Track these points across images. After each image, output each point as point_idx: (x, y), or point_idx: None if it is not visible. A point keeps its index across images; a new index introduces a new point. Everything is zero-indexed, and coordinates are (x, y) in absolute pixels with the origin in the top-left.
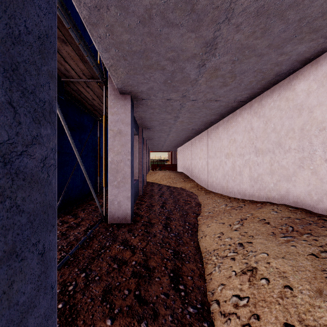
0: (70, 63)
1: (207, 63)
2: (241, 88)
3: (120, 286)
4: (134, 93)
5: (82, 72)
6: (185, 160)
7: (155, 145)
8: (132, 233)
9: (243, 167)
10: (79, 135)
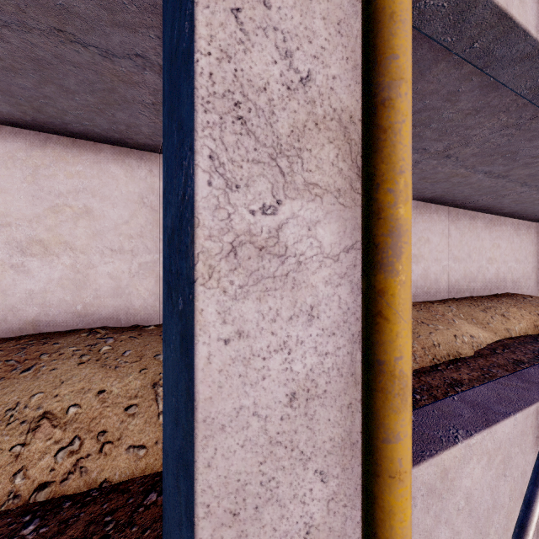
0: None
1: None
2: None
3: None
4: None
5: None
6: None
7: None
8: None
9: None
10: None
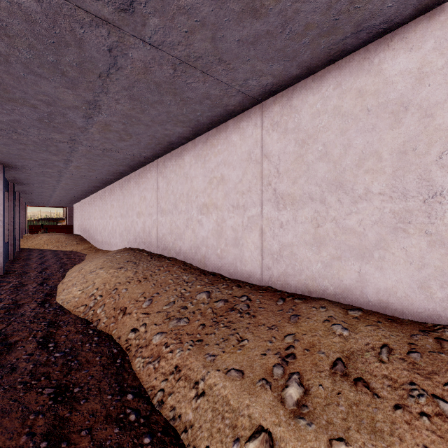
0: None
1: (70, 164)
2: (105, 174)
3: (3, 290)
4: (7, 164)
5: None
6: (82, 220)
7: (36, 199)
8: (6, 278)
9: (117, 227)
10: None
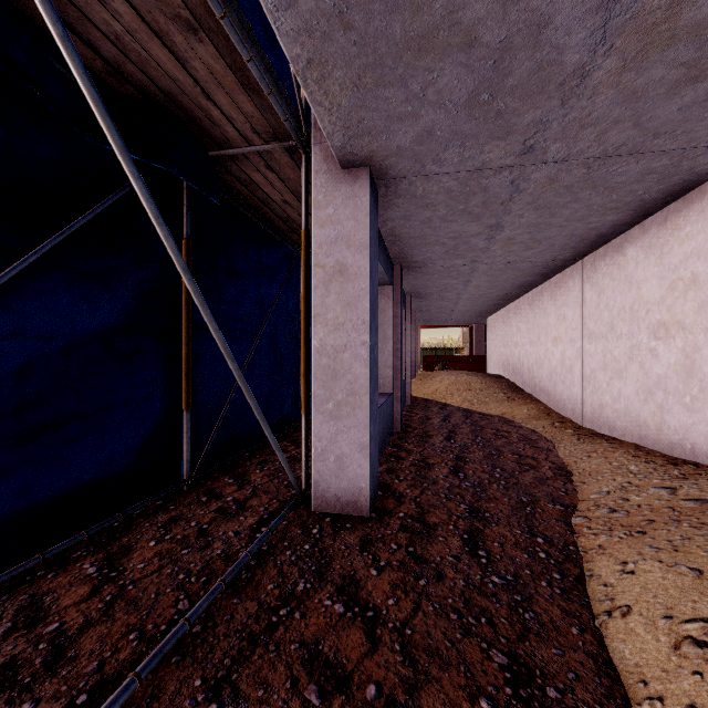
0: (218, 100)
1: None
2: None
3: None
4: (378, 161)
5: (249, 126)
6: (510, 346)
7: (432, 312)
8: (372, 556)
9: None
10: (257, 288)
